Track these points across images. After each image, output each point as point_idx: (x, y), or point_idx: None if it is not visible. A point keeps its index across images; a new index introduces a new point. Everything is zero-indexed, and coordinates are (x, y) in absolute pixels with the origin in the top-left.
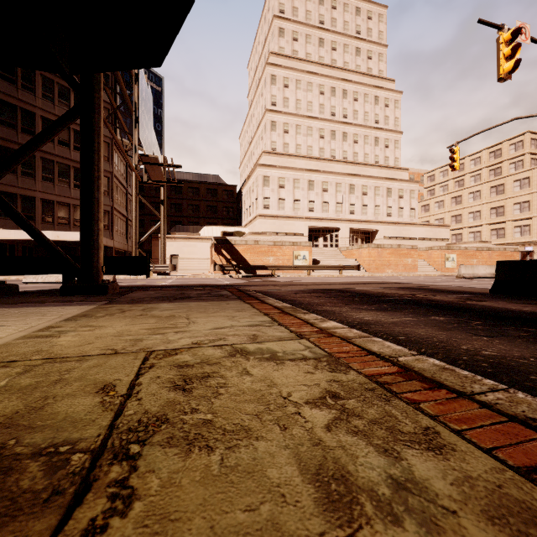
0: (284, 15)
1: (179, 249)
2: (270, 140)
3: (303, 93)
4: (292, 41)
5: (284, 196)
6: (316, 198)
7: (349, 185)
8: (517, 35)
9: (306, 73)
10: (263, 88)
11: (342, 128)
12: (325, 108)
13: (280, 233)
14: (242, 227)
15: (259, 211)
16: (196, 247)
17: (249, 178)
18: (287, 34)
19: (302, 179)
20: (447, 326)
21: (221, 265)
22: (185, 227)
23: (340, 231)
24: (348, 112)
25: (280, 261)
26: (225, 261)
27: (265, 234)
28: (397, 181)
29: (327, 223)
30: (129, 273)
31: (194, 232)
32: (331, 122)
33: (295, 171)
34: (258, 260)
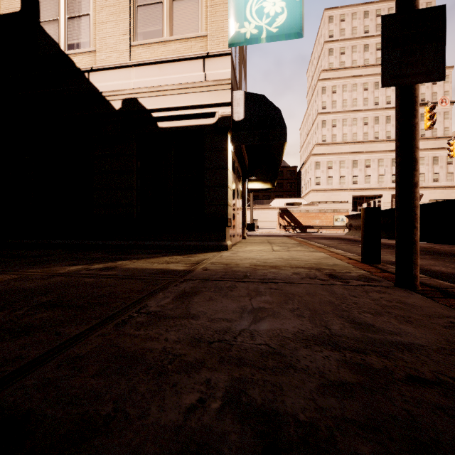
0: (333, 38)
1: (258, 215)
2: (321, 135)
3: (348, 94)
4: (339, 55)
5: (331, 175)
6: (359, 173)
7: (391, 159)
8: (435, 107)
9: (351, 78)
10: (316, 97)
11: (385, 113)
12: (368, 101)
13: (328, 202)
14: (300, 198)
15: (312, 187)
16: (269, 213)
17: (305, 163)
18: (335, 52)
19: (347, 160)
20: (330, 241)
21: (284, 226)
22: (261, 201)
23: (382, 197)
24: (391, 98)
25: (324, 222)
26: (286, 223)
27: (313, 205)
28: (444, 150)
29: (370, 192)
30: (249, 229)
31: (267, 204)
32: (375, 111)
33: (341, 155)
34: (308, 222)
